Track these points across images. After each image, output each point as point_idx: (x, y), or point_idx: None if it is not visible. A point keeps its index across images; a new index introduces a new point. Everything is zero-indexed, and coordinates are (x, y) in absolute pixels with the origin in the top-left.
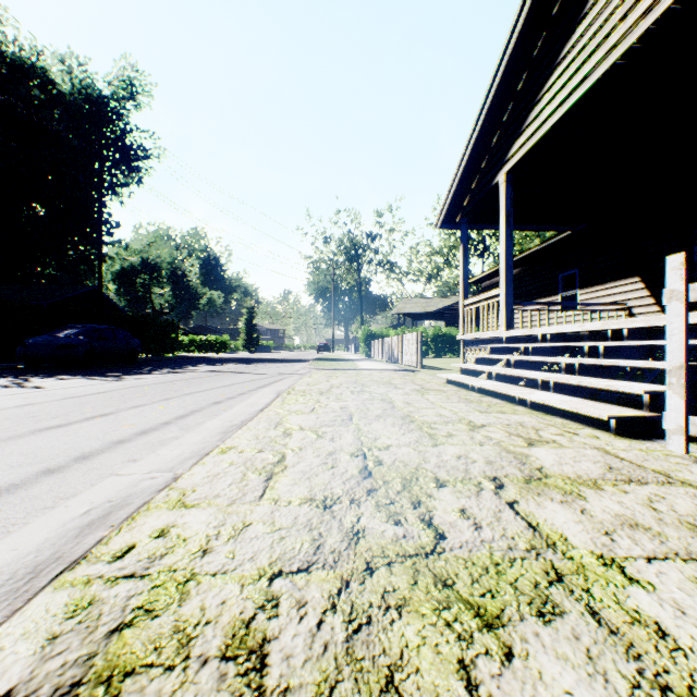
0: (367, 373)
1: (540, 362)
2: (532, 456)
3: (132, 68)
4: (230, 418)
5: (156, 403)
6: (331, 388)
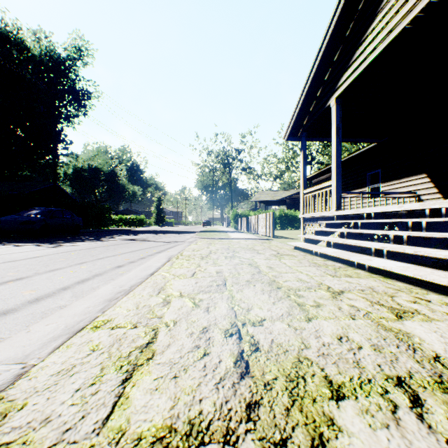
0: (236, 241)
1: (367, 234)
2: (413, 336)
3: (80, 39)
4: (122, 283)
5: (70, 267)
6: (210, 253)
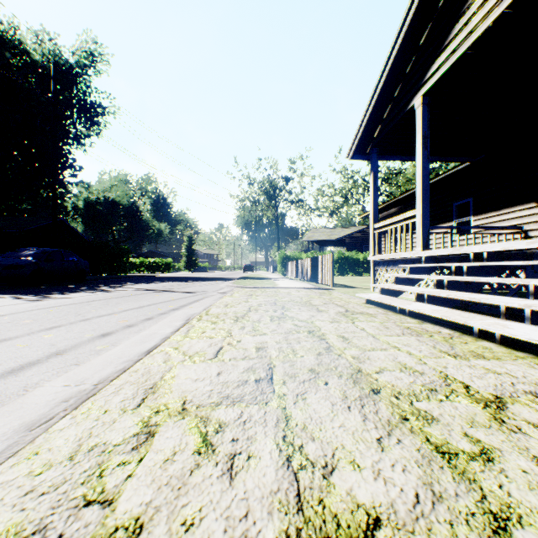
0: (285, 291)
1: (476, 282)
2: None
3: (92, 41)
4: (87, 373)
5: (27, 336)
6: (248, 311)
